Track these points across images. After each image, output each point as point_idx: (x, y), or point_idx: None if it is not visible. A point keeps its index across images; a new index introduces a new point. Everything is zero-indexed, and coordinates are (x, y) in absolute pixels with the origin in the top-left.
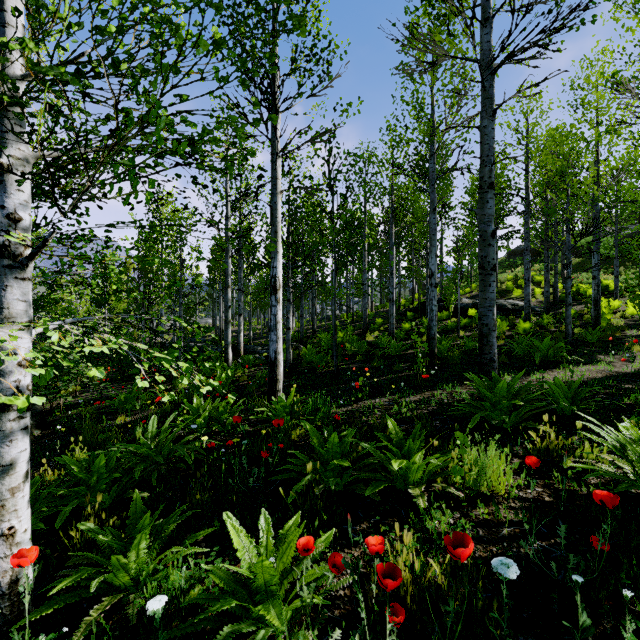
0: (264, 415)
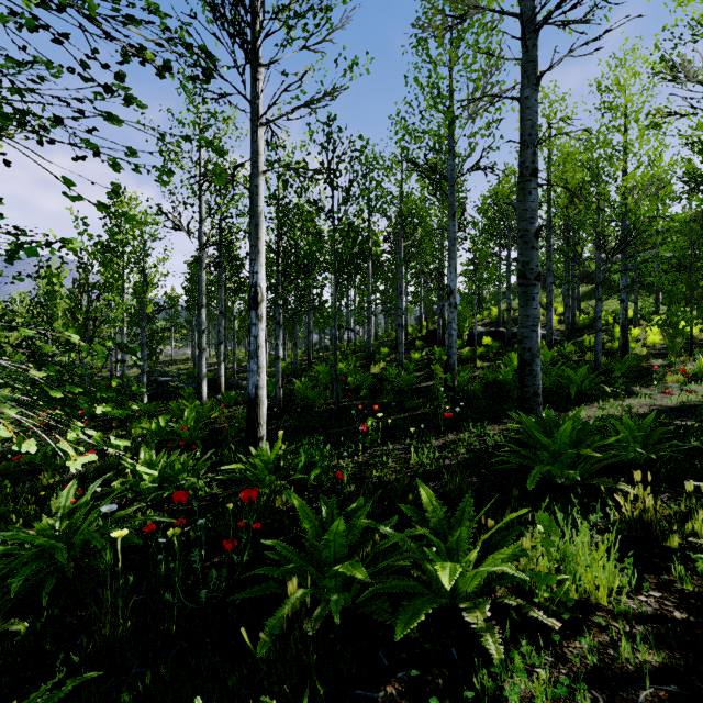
0: (241, 471)
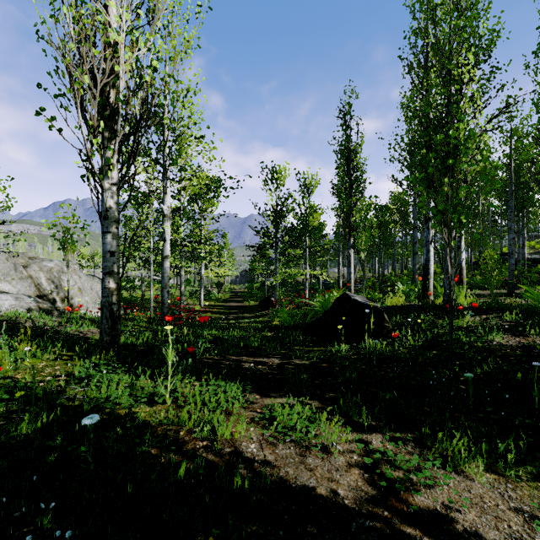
0: None
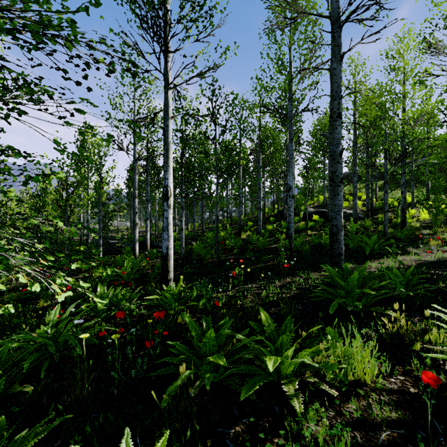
0: (158, 299)
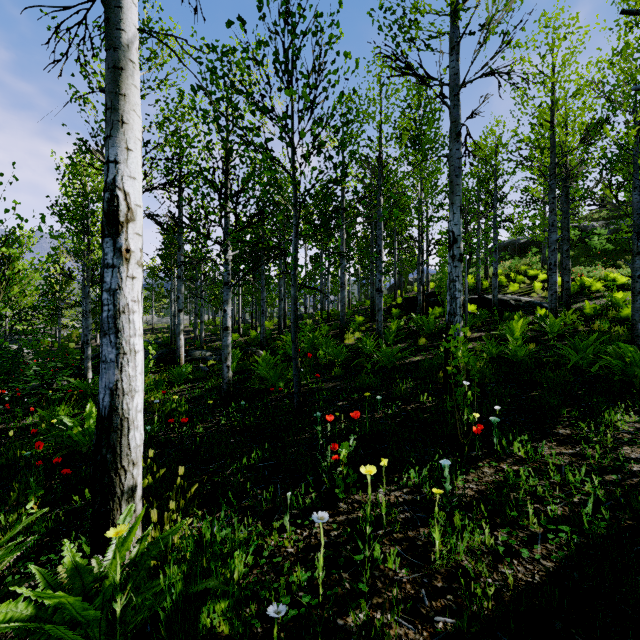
0: None
